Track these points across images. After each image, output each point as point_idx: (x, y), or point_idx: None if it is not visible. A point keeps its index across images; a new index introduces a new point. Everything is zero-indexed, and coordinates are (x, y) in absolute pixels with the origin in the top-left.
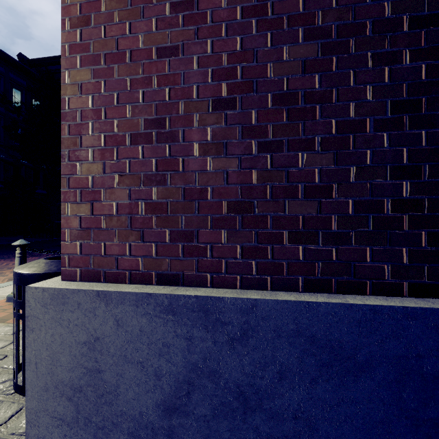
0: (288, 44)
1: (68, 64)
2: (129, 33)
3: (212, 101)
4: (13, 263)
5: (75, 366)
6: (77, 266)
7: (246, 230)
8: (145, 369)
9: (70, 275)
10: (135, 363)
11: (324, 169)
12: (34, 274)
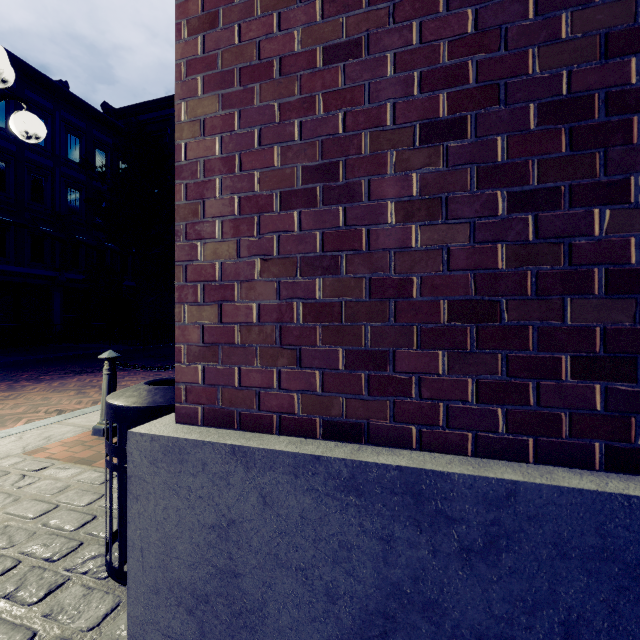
0: (571, 9)
1: (185, 91)
2: (278, 30)
3: (420, 128)
4: (98, 379)
5: (199, 561)
6: (198, 402)
7: (485, 351)
8: (310, 581)
9: (187, 415)
10: (292, 570)
11: None
12: (134, 408)
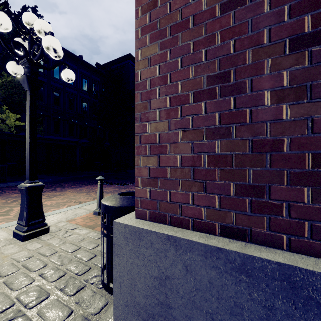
0: None
1: (140, 44)
2: None
3: (289, 41)
4: (94, 187)
5: (149, 295)
6: (147, 208)
7: None
8: None
9: (141, 214)
10: (203, 312)
11: None
12: (114, 207)
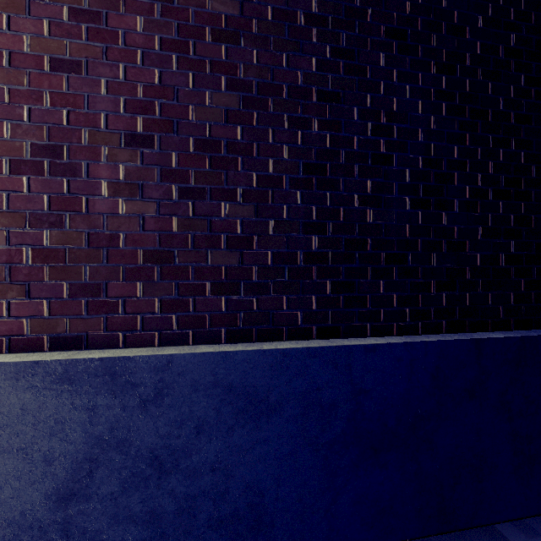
0: (211, 90)
1: None
2: (8, 29)
3: (125, 135)
4: None
5: None
6: None
7: (166, 281)
8: (30, 456)
9: None
10: (14, 452)
11: (246, 221)
12: None
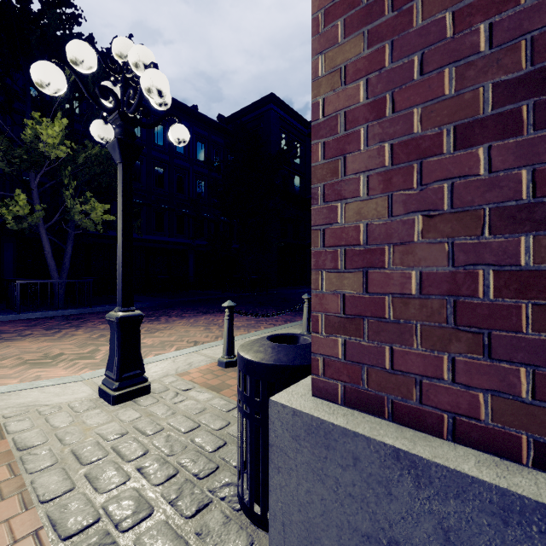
0: None
1: (323, 43)
2: None
3: None
4: (217, 318)
5: None
6: (338, 378)
7: None
8: None
9: (325, 390)
10: None
11: None
12: (262, 364)
